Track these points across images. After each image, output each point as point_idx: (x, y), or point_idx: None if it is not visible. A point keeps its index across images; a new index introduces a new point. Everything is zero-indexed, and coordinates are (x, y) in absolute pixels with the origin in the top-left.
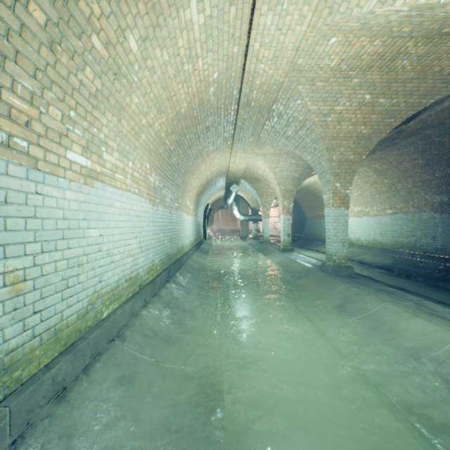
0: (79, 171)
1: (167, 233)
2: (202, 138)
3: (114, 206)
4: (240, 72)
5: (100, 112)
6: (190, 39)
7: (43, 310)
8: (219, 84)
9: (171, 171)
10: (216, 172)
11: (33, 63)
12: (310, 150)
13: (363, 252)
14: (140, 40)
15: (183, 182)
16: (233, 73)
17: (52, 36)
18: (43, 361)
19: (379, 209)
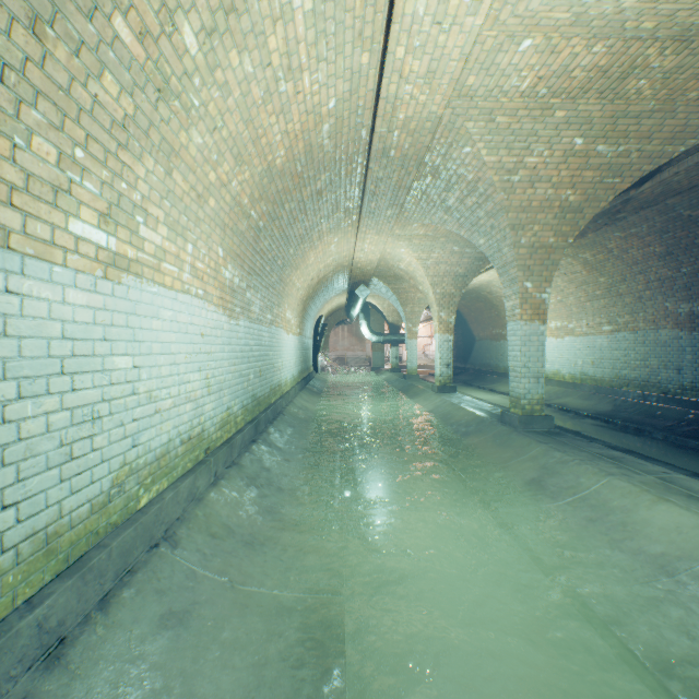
0: (93, 256)
1: (254, 363)
2: (311, 210)
3: (160, 317)
4: (372, 98)
5: (133, 156)
6: (290, 38)
7: (23, 501)
8: (337, 119)
9: (260, 262)
10: (333, 266)
11: None
12: (484, 230)
13: (566, 393)
14: (203, 33)
15: (280, 281)
16: (361, 100)
17: (35, 7)
18: (23, 592)
19: (590, 324)
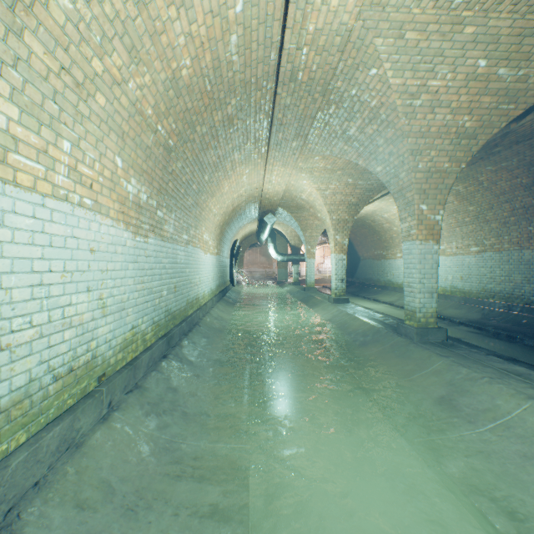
0: None
1: (168, 280)
2: (223, 138)
3: (6, 224)
4: (281, 5)
5: None
6: None
7: None
8: (245, 30)
9: (172, 183)
10: (245, 196)
11: None
12: (382, 157)
13: (438, 303)
14: None
15: (196, 205)
16: (270, 7)
17: None
18: None
19: (460, 246)
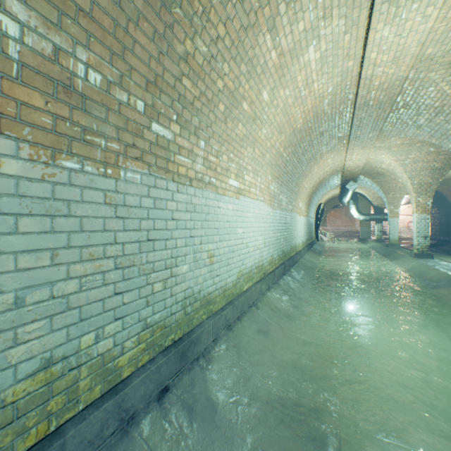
0: (233, 191)
1: (282, 233)
2: (315, 144)
3: (249, 212)
4: (355, 79)
5: (244, 149)
6: (307, 73)
7: (219, 275)
8: (333, 95)
9: (286, 178)
10: (329, 171)
11: (218, 134)
12: None
13: None
14: (270, 91)
15: (296, 186)
16: (348, 82)
17: (226, 115)
18: (219, 305)
19: None
